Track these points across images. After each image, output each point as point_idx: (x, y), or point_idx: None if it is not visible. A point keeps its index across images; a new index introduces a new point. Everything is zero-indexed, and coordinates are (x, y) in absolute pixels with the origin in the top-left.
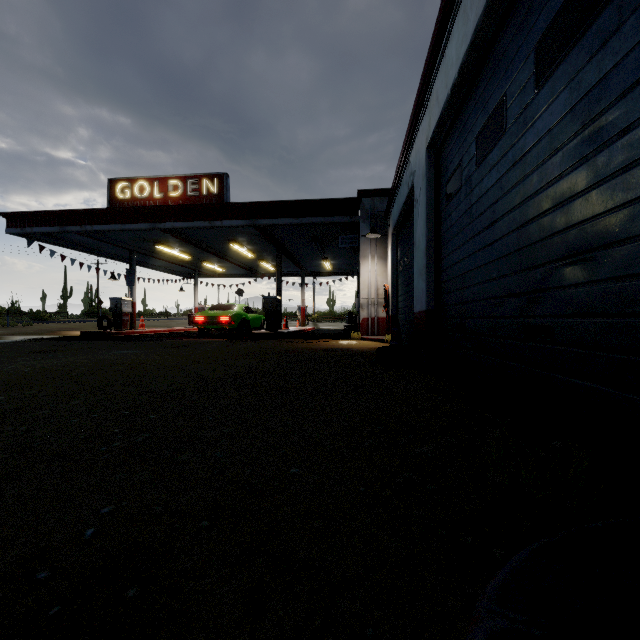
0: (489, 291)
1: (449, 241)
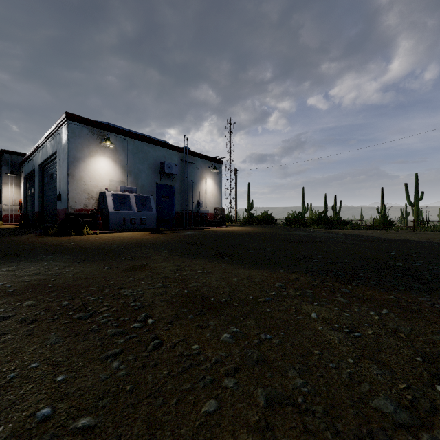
0: (52, 208)
1: (45, 194)
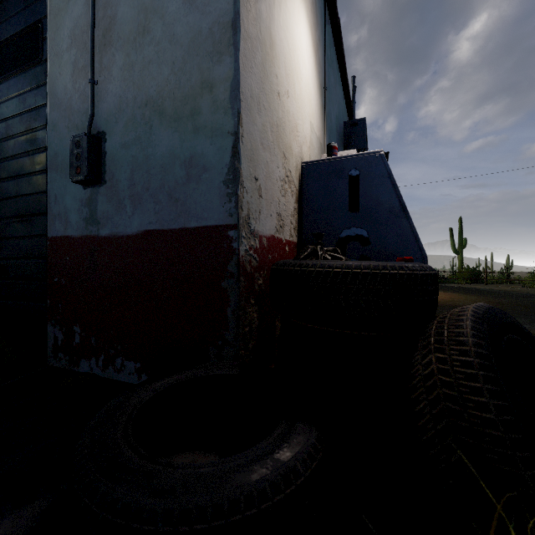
0: None
1: None
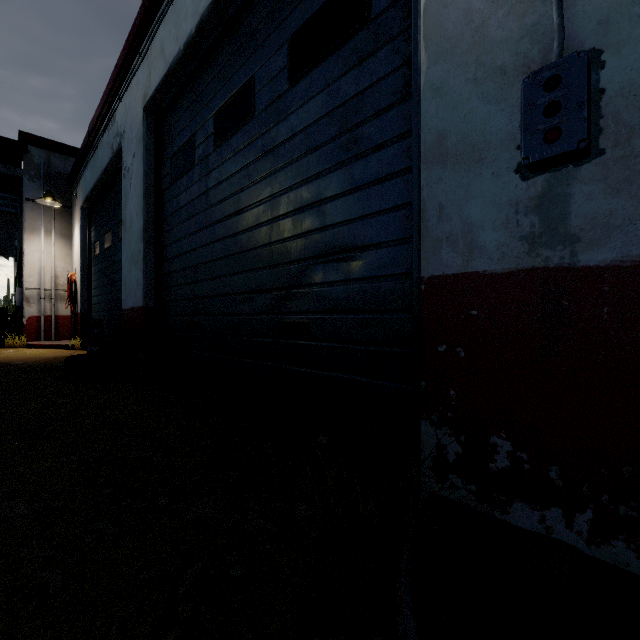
0: (233, 286)
1: (176, 226)
